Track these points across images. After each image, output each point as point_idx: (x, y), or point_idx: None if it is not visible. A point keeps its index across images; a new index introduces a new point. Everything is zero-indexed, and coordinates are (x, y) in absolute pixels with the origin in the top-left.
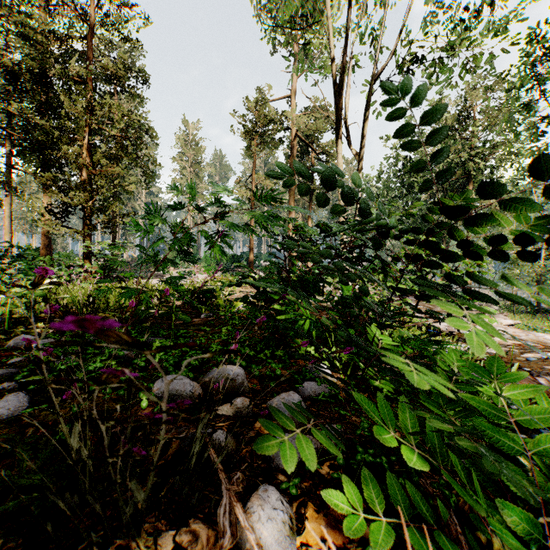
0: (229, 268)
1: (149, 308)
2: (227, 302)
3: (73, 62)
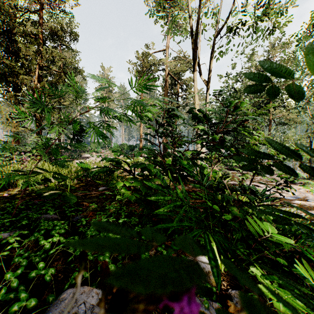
0: (128, 153)
1: (47, 187)
2: (119, 178)
3: (29, 24)
